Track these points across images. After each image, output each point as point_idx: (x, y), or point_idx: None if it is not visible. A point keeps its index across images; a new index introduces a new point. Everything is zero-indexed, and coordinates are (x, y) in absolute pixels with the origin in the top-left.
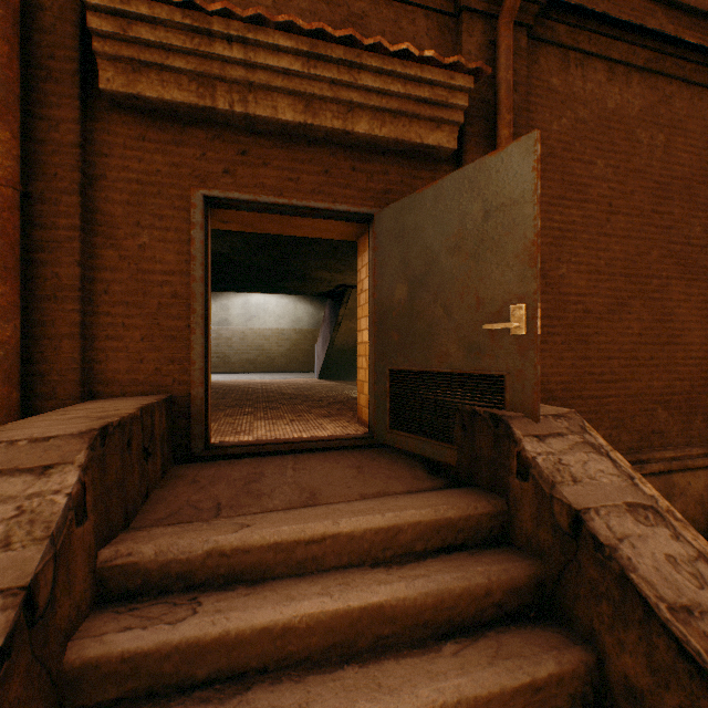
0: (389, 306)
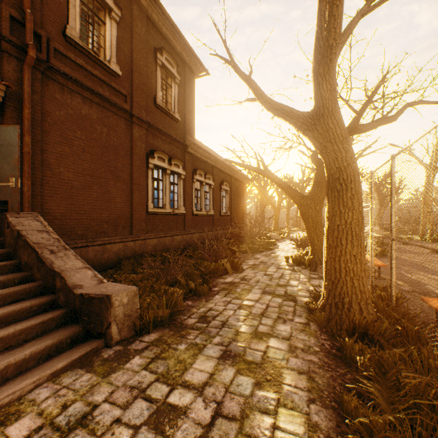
0: None
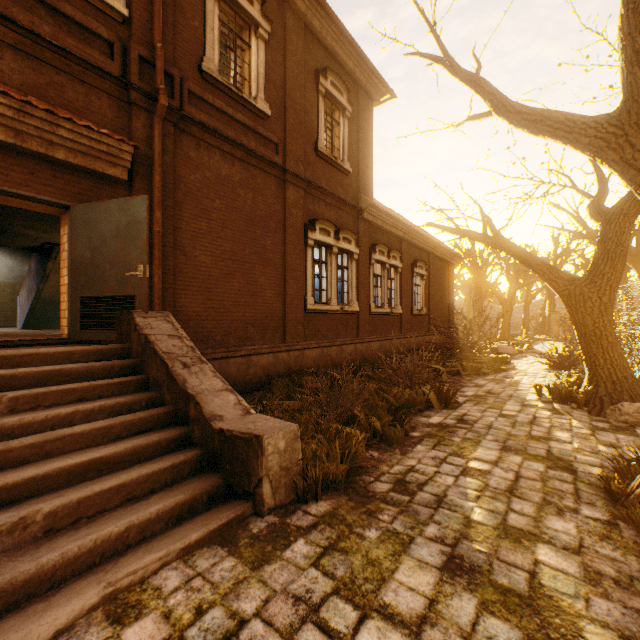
0: (81, 261)
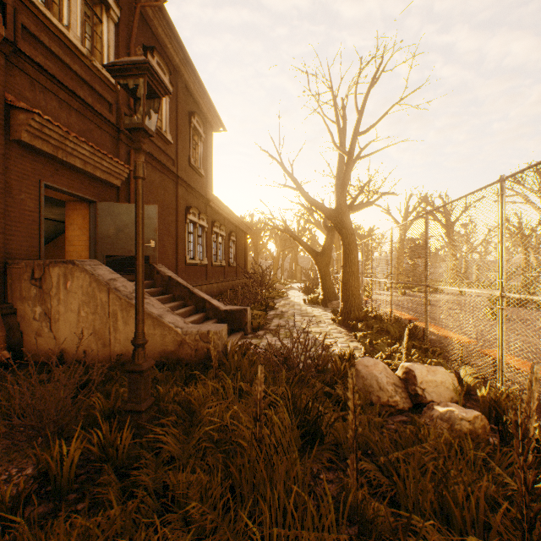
0: (107, 235)
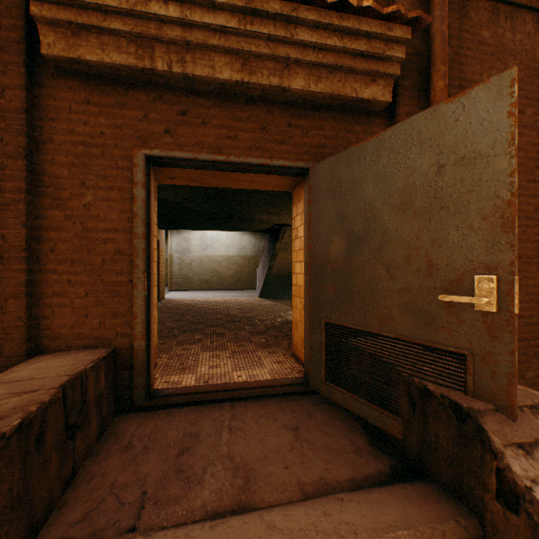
0: (325, 259)
